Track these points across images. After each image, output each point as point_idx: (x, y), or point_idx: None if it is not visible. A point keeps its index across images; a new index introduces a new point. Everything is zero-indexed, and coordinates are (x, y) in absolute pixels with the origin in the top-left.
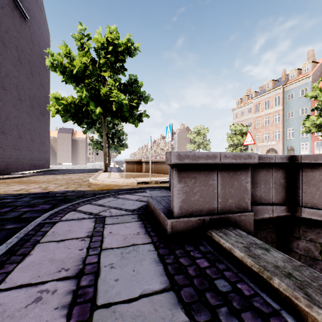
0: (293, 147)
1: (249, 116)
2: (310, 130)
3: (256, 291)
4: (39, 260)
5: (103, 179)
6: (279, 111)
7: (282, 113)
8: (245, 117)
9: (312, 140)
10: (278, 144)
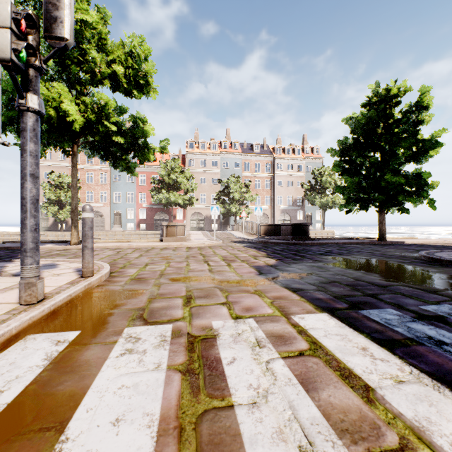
0: (115, 211)
1: (63, 165)
2: (160, 200)
3: (320, 240)
4: (324, 242)
5: (192, 243)
6: (107, 172)
7: (110, 175)
8: (55, 164)
9: (138, 207)
10: (106, 207)
